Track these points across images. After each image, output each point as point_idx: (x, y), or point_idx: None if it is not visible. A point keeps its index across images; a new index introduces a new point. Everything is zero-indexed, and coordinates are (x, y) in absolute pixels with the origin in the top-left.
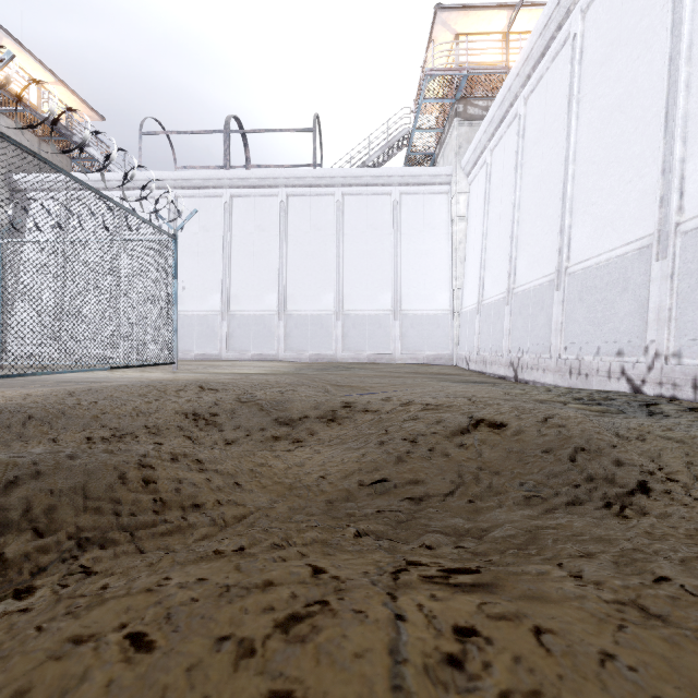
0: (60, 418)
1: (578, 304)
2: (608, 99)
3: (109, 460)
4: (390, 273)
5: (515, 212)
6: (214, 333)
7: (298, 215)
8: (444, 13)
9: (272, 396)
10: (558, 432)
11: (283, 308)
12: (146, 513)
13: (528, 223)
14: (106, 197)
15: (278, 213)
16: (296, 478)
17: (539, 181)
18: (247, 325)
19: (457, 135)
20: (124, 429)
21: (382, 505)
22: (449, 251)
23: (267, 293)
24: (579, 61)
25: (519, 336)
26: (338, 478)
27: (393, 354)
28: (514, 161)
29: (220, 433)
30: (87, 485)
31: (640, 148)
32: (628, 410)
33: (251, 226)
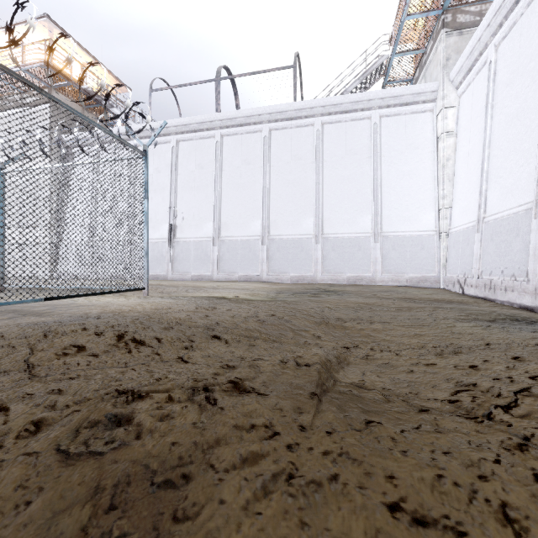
0: None
1: None
2: None
3: None
4: (370, 195)
5: None
6: (207, 256)
7: (280, 147)
8: None
9: (165, 431)
10: None
11: (266, 233)
12: None
13: None
14: (36, 88)
15: (262, 146)
16: None
17: None
18: (234, 249)
19: (444, 47)
20: None
21: None
22: (434, 170)
23: (252, 220)
24: None
25: None
26: None
27: (373, 276)
28: None
29: None
30: None
31: None
32: None
33: (238, 160)
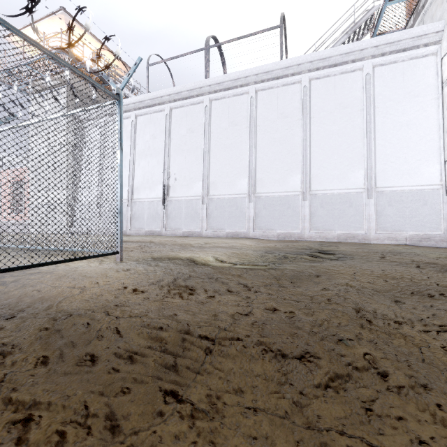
0: None
1: None
2: None
3: None
4: (362, 149)
5: None
6: (196, 214)
7: (266, 107)
8: None
9: None
10: None
11: (252, 191)
12: None
13: None
14: None
15: (248, 107)
16: None
17: None
18: (222, 207)
19: None
20: None
21: None
22: (439, 118)
23: (239, 179)
24: None
25: None
26: None
27: (366, 234)
28: None
29: None
30: None
31: None
32: None
33: (226, 123)
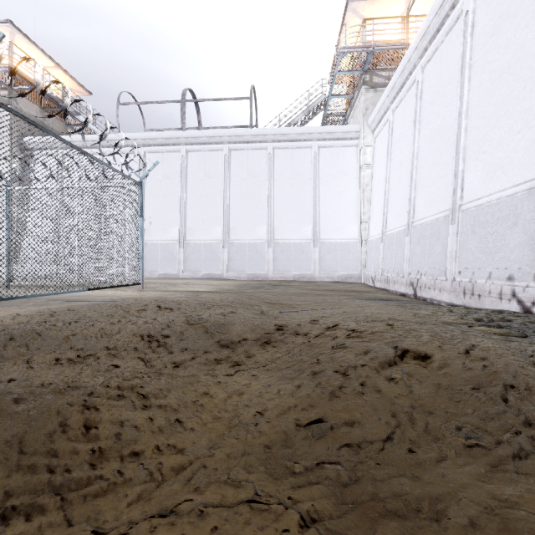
0: (37, 339)
1: (471, 236)
2: (497, 64)
3: (53, 404)
4: (311, 210)
5: (414, 160)
6: (173, 257)
7: (238, 165)
8: (354, 2)
9: (215, 319)
10: (483, 366)
11: (226, 237)
12: (82, 467)
13: (425, 168)
14: (84, 153)
15: (223, 163)
16: (234, 412)
17: (435, 134)
18: (198, 251)
19: (364, 100)
20: (89, 350)
21: (320, 455)
22: (358, 192)
23: (214, 226)
24: (471, 33)
25: (418, 261)
26: (275, 415)
27: (313, 274)
28: (412, 119)
29: (170, 355)
30: (25, 437)
31: (529, 103)
32: (529, 333)
33: (202, 174)
